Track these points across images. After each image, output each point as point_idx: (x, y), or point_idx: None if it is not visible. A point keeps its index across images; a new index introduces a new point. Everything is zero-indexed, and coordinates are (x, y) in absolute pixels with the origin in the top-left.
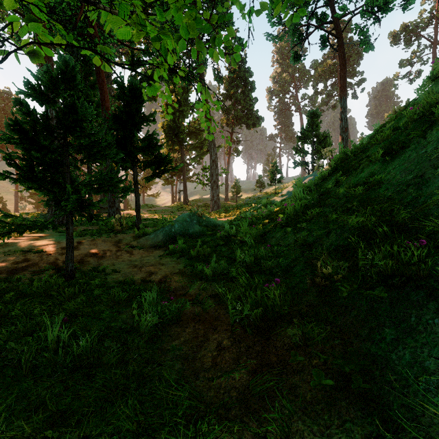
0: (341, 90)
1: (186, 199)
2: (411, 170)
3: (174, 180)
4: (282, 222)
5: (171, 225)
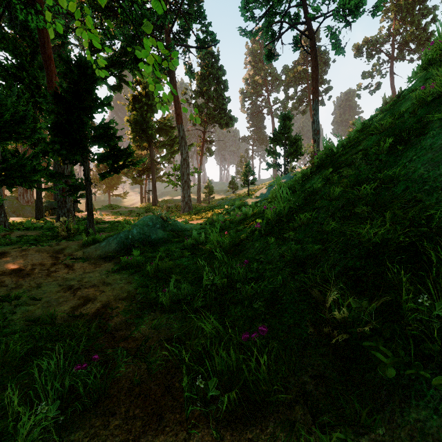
0: (314, 92)
1: (156, 200)
2: (440, 161)
3: (143, 179)
4: (262, 229)
5: (128, 230)
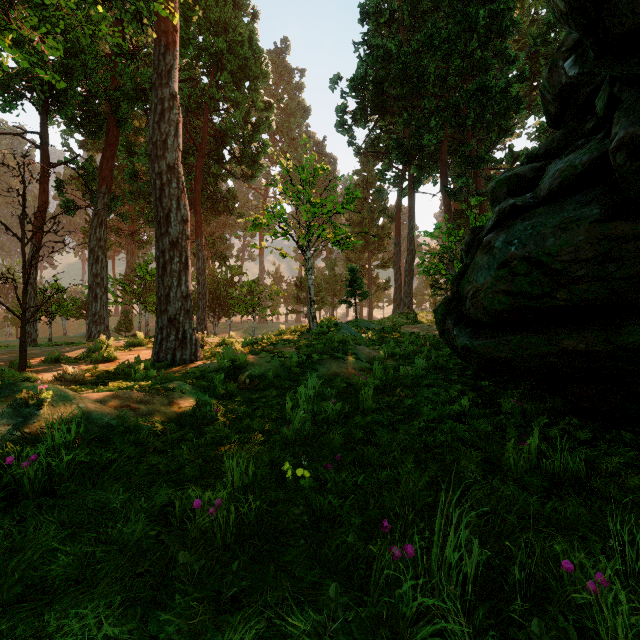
0: None
1: None
2: None
3: None
4: None
5: None
